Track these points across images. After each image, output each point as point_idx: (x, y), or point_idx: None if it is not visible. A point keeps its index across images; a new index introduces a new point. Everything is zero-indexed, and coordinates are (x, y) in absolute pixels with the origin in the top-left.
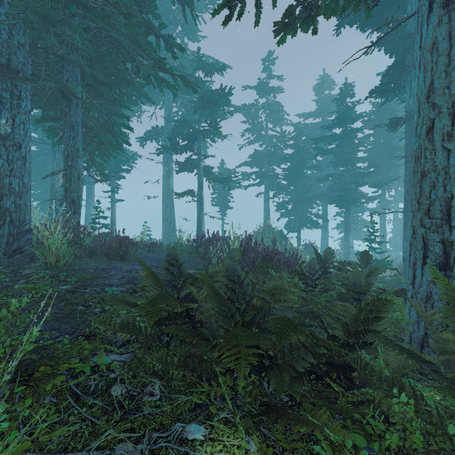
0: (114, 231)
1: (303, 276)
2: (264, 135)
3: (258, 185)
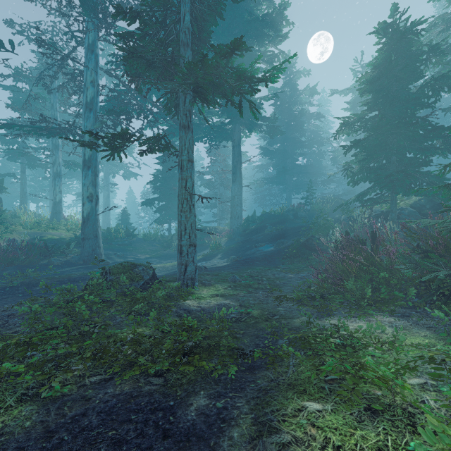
0: None
1: None
2: None
3: None
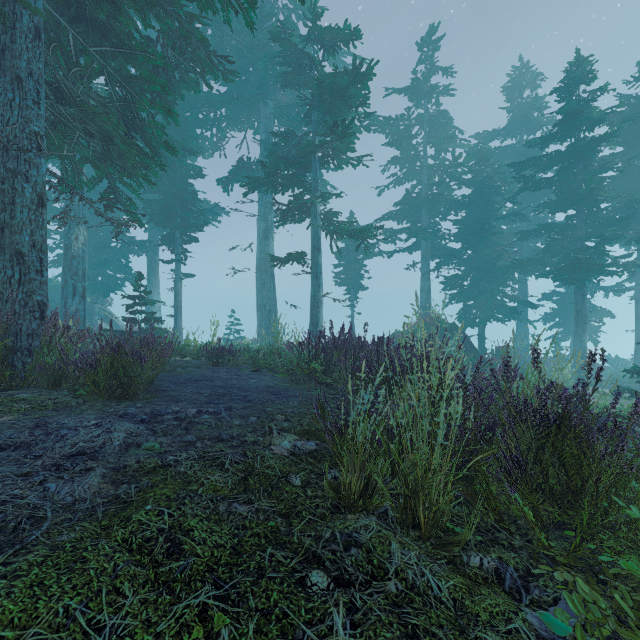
0: (179, 325)
1: None
2: (421, 166)
3: (409, 251)
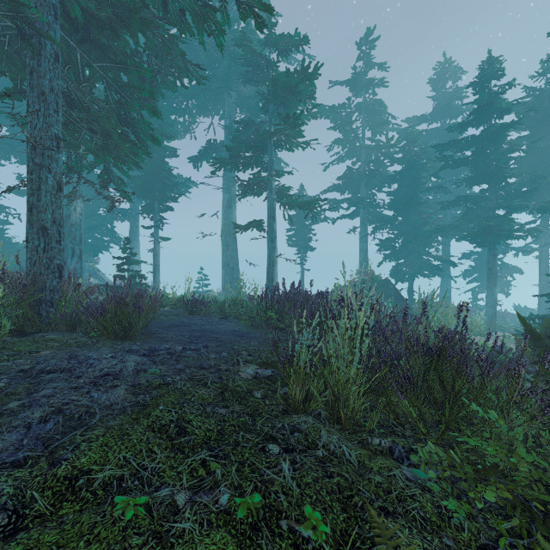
0: (157, 280)
1: None
2: (360, 146)
3: (350, 217)
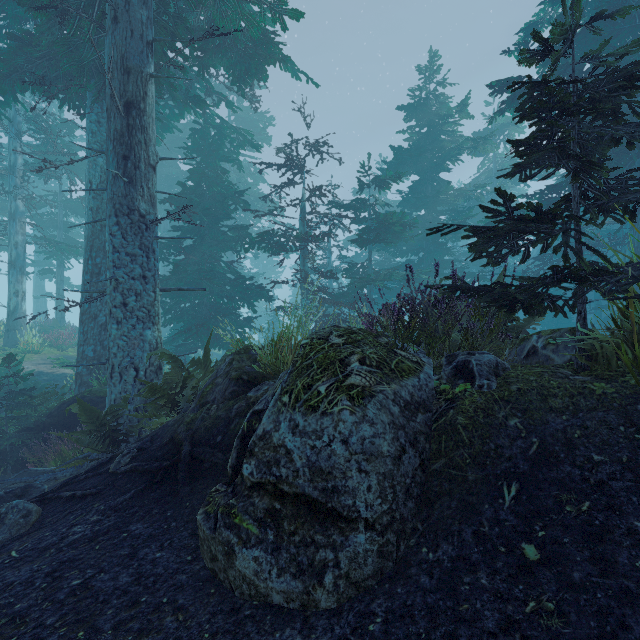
0: None
1: None
2: None
3: None
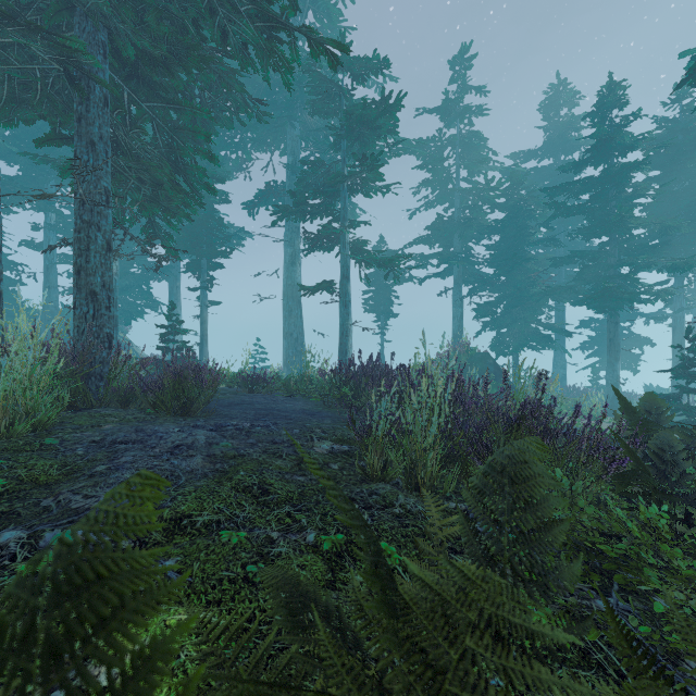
0: (205, 353)
1: (649, 487)
2: (453, 189)
3: (441, 276)
